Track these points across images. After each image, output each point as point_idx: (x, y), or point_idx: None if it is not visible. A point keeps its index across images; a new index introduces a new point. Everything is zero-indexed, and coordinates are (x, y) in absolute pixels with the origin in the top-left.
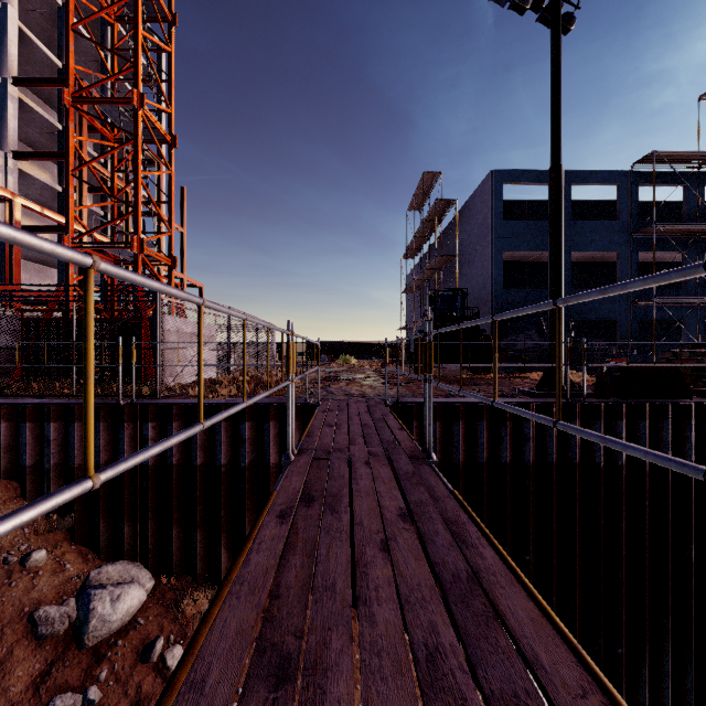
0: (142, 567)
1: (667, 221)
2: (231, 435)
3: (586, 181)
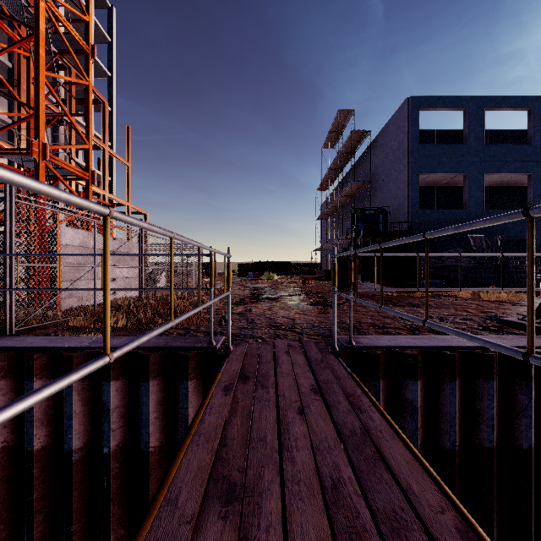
0: None
1: None
2: (90, 399)
3: (499, 106)
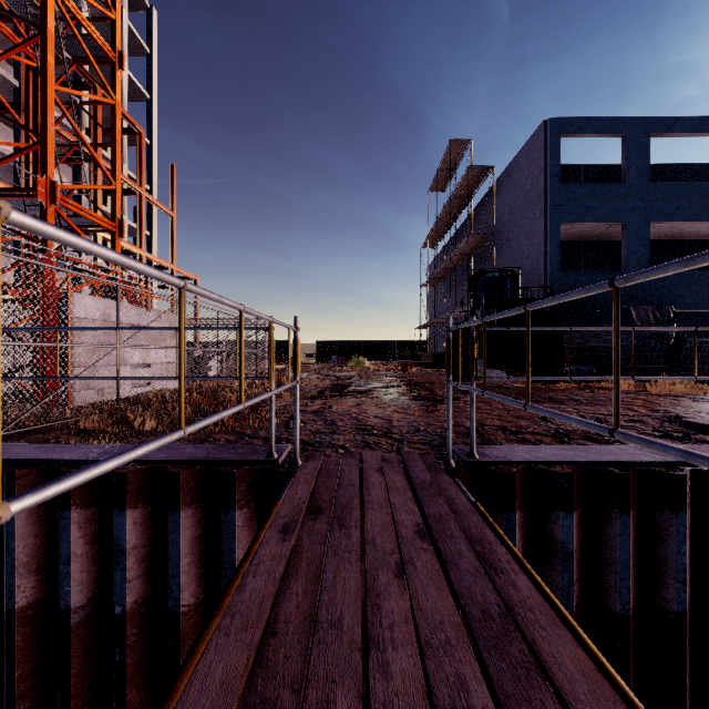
0: None
1: None
2: (97, 536)
3: (670, 130)
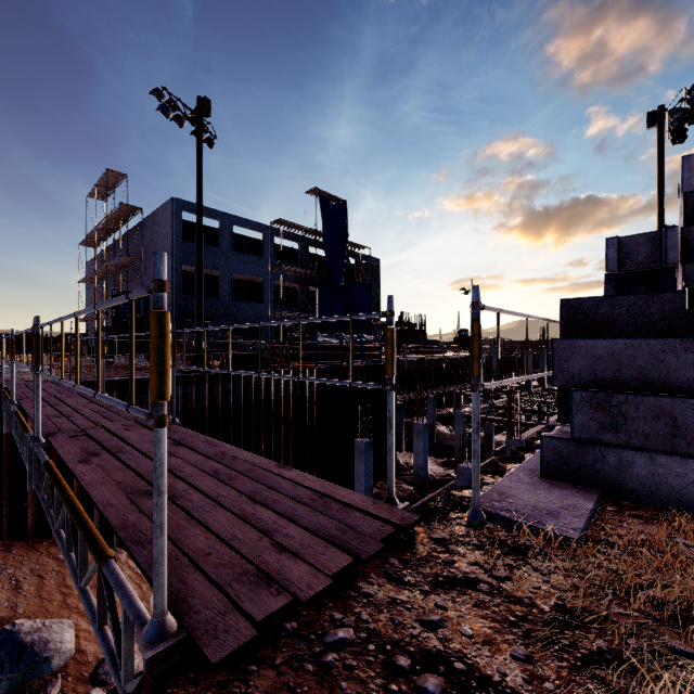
0: None
1: (295, 261)
2: None
3: (244, 225)
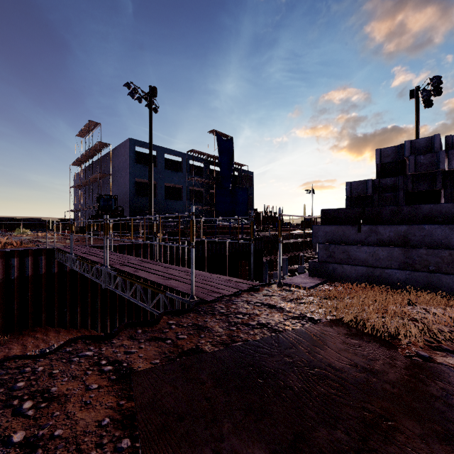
0: None
1: (201, 174)
2: (4, 265)
3: (171, 153)
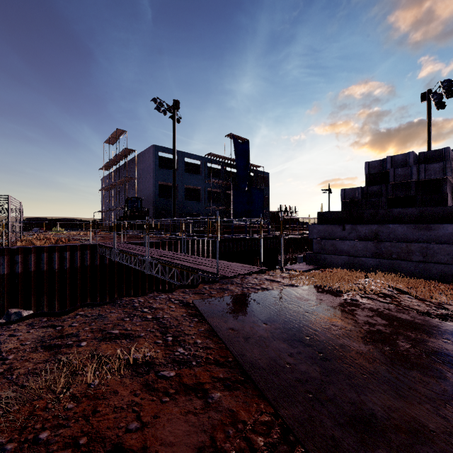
0: (24, 310)
1: (218, 176)
2: (59, 257)
3: (190, 157)
